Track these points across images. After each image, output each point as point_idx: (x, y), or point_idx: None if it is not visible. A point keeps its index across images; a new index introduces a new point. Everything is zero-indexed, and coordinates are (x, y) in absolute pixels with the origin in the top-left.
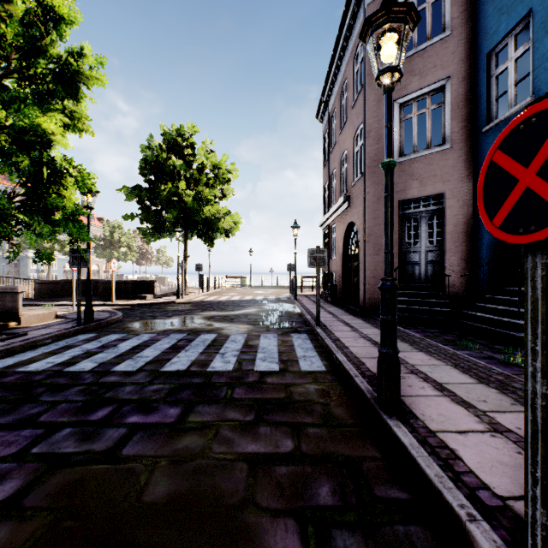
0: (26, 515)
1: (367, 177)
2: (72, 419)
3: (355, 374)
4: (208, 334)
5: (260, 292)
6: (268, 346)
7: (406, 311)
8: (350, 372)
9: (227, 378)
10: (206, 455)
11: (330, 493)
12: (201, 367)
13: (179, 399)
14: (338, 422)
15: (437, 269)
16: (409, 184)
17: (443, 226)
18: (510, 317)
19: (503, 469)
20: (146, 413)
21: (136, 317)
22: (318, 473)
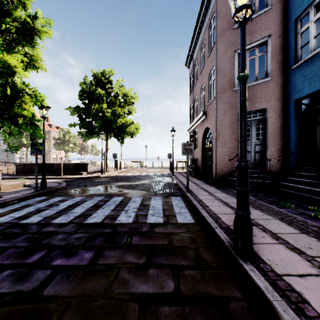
0: None
1: (218, 99)
2: (13, 262)
3: (215, 226)
4: (118, 197)
5: (152, 170)
6: (156, 205)
7: None
8: (212, 225)
9: (128, 229)
10: (107, 296)
11: None
12: (111, 220)
13: (93, 245)
14: (206, 265)
15: (262, 156)
16: None
17: (265, 129)
18: (311, 186)
19: None
20: (68, 256)
21: (74, 186)
22: (194, 314)
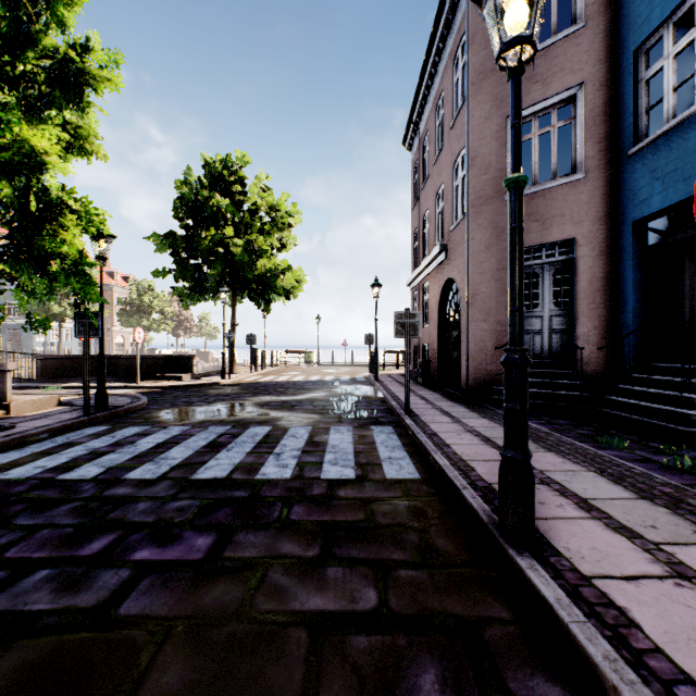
0: None
1: (471, 219)
2: (53, 555)
3: (463, 485)
4: (260, 426)
5: (330, 371)
6: (340, 443)
7: None
8: (456, 482)
9: (282, 491)
10: (246, 616)
11: (437, 685)
12: (247, 474)
13: (212, 522)
14: (443, 559)
15: (566, 339)
16: (528, 227)
17: (573, 282)
18: (668, 403)
19: None
20: (163, 544)
21: (166, 403)
22: (416, 649)
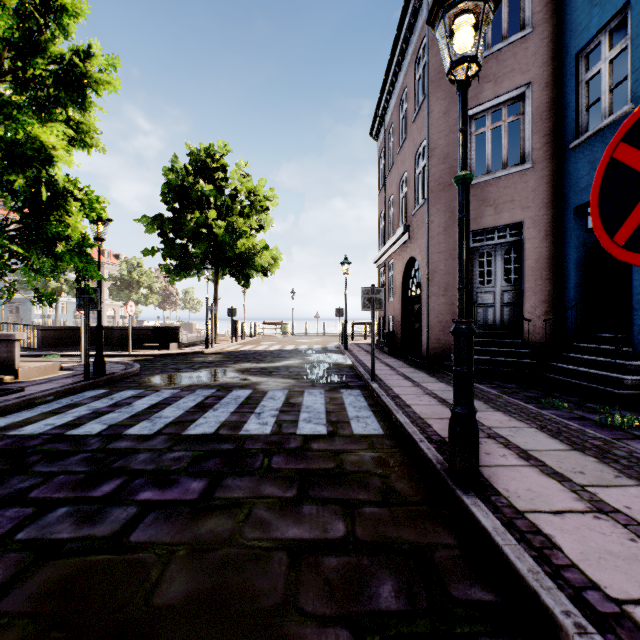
0: (0, 623)
1: (431, 204)
2: (70, 496)
3: (420, 439)
4: (241, 390)
5: (304, 341)
6: (313, 404)
7: (478, 362)
8: (414, 437)
9: (263, 444)
10: (236, 543)
11: (393, 593)
12: (232, 430)
13: (204, 470)
14: (401, 499)
15: (515, 312)
16: (482, 211)
17: (521, 261)
18: (604, 369)
19: (615, 562)
20: (163, 487)
21: (156, 369)
22: (377, 567)
